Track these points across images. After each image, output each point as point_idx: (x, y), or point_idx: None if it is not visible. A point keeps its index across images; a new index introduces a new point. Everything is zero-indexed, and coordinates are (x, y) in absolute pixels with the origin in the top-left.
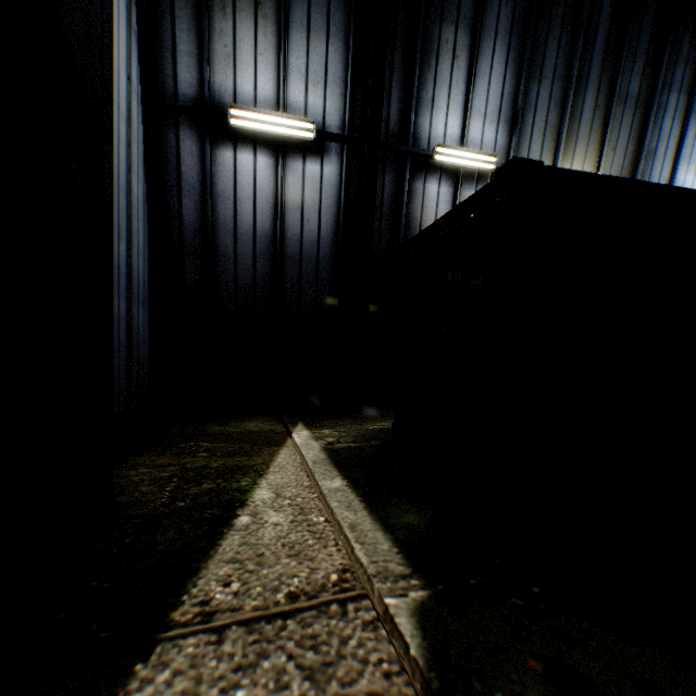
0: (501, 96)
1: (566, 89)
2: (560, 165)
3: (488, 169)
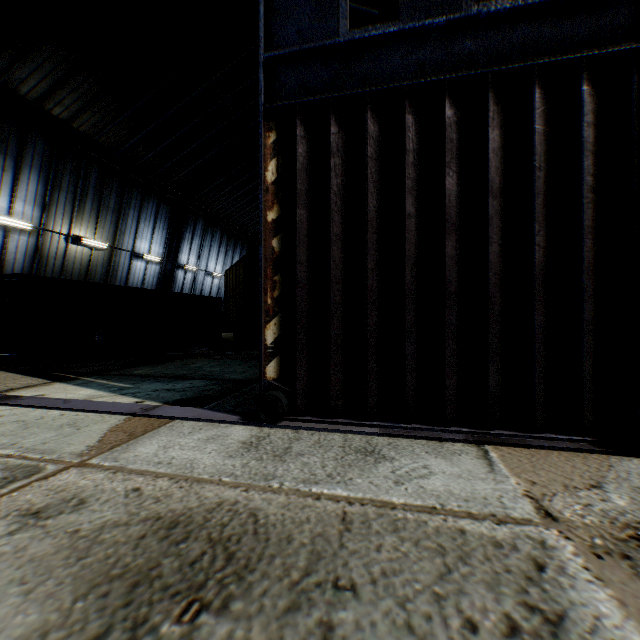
0: (37, 193)
1: (76, 198)
2: (75, 231)
3: (29, 228)
